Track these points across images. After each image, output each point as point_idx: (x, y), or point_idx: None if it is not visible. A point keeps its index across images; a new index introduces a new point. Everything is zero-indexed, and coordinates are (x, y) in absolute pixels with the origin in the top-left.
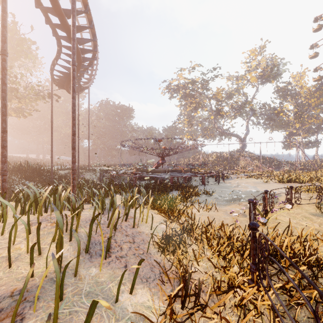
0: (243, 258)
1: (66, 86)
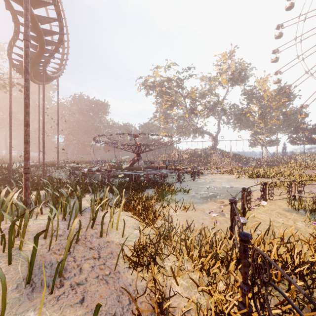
0: (229, 273)
1: None
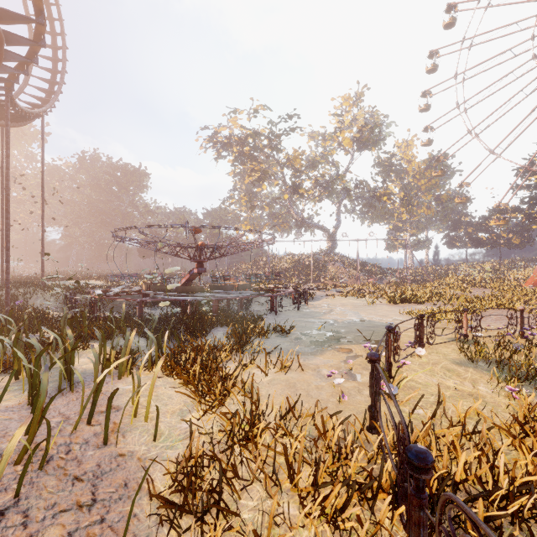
0: (381, 528)
1: None
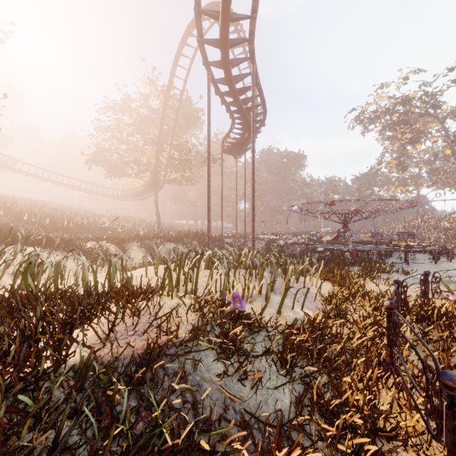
0: None
1: (235, 154)
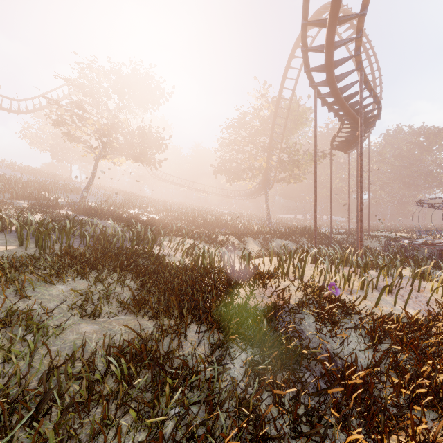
0: None
1: (345, 151)
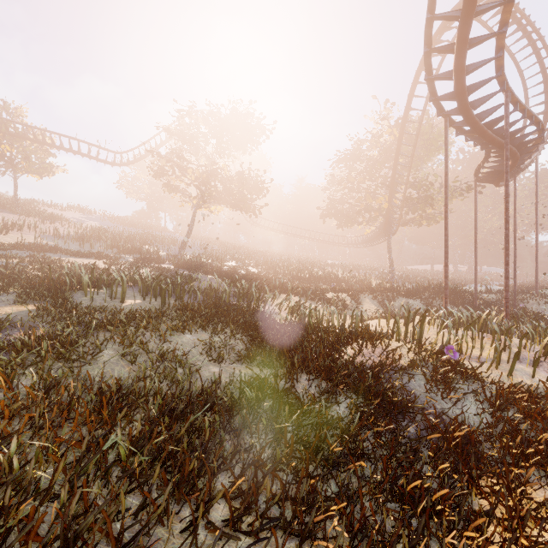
0: None
1: (496, 184)
